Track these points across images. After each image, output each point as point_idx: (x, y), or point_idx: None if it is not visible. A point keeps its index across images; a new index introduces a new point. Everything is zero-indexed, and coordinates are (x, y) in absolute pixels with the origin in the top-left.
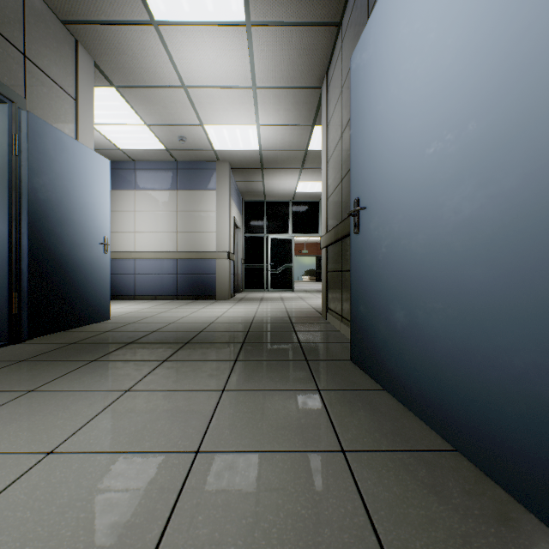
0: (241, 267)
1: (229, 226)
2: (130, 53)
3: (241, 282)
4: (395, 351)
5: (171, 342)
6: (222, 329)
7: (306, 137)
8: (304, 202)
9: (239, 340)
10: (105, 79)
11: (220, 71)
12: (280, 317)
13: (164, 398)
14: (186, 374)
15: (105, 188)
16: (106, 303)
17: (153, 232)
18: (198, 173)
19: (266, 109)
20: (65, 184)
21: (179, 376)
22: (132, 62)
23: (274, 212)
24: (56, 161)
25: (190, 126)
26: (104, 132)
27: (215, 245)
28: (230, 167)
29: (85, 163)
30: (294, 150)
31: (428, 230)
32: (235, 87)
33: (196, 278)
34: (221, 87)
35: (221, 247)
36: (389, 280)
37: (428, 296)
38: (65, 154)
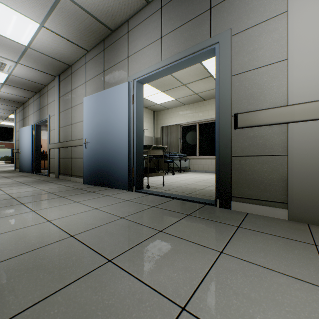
0: None
1: None
2: None
3: None
4: (24, 167)
5: None
6: None
7: (8, 115)
8: (5, 127)
9: None
10: None
11: None
12: None
13: None
14: None
15: None
16: None
17: None
18: None
19: None
20: None
21: None
22: None
23: None
24: None
25: None
26: None
27: None
28: None
29: None
30: (2, 116)
31: (26, 155)
32: None
33: None
34: None
35: None
36: (23, 160)
37: (26, 161)
38: None
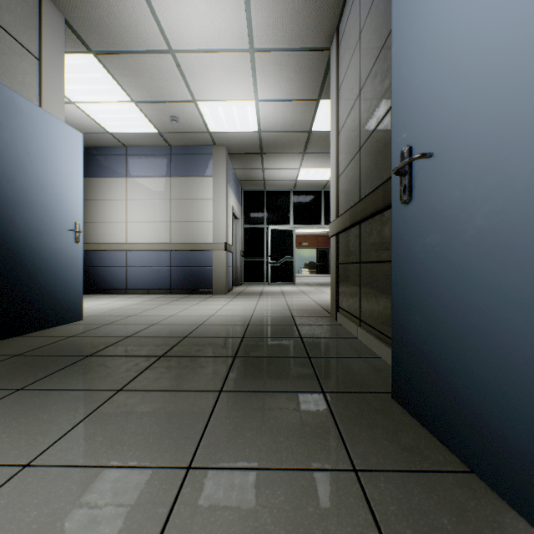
0: (240, 259)
1: (226, 215)
2: (105, 5)
3: (240, 275)
4: (521, 421)
5: (141, 355)
6: (211, 334)
7: (310, 115)
8: (306, 191)
9: (230, 351)
10: (81, 43)
11: (212, 29)
12: (281, 317)
13: (77, 491)
14: (139, 422)
15: (76, 165)
16: (78, 300)
17: (145, 221)
18: (193, 159)
19: (265, 79)
20: (19, 156)
21: (128, 426)
22: (108, 18)
23: (275, 202)
24: (5, 127)
25: (182, 103)
26: (89, 112)
27: (211, 236)
28: (227, 152)
29: (48, 133)
30: (296, 131)
31: None
32: (230, 50)
33: (191, 271)
34: (214, 51)
35: (218, 238)
36: (496, 277)
37: None
38: (19, 120)
